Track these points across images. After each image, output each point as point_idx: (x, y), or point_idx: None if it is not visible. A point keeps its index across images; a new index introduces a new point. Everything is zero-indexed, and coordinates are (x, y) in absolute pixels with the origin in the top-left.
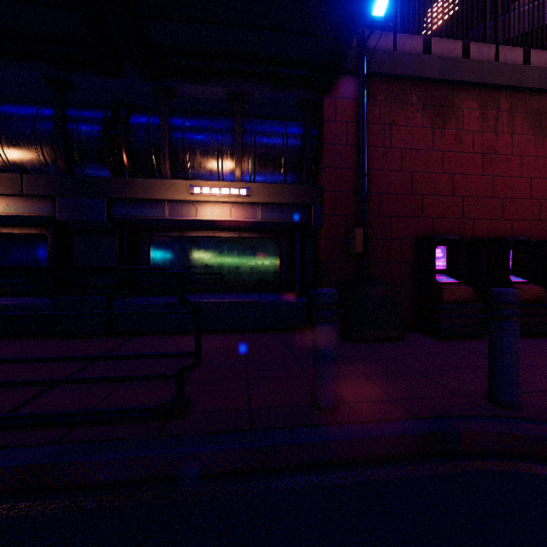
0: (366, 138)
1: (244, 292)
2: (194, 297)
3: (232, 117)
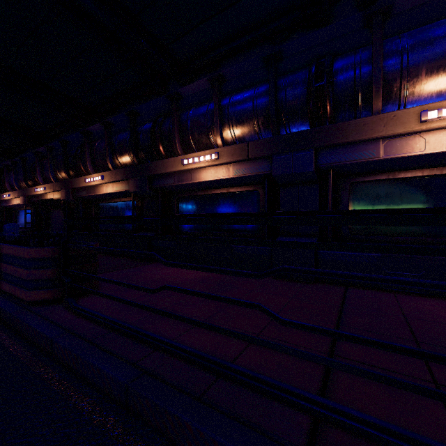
0: None
1: None
2: None
3: None
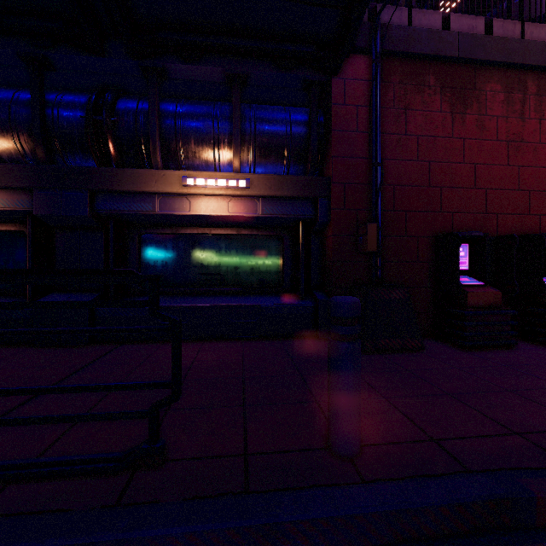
0: (379, 122)
1: (243, 295)
2: (188, 301)
3: (230, 102)
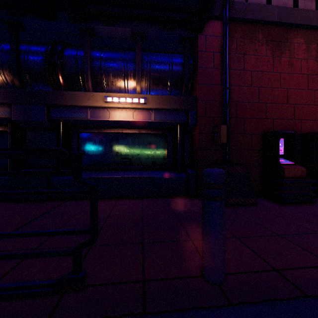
0: (228, 62)
1: (142, 170)
2: (108, 174)
3: (134, 51)
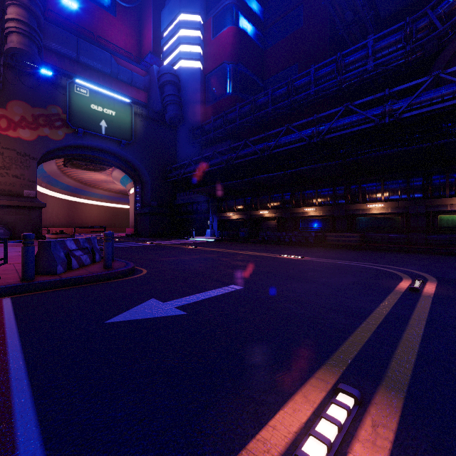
0: None
1: None
2: None
3: None
